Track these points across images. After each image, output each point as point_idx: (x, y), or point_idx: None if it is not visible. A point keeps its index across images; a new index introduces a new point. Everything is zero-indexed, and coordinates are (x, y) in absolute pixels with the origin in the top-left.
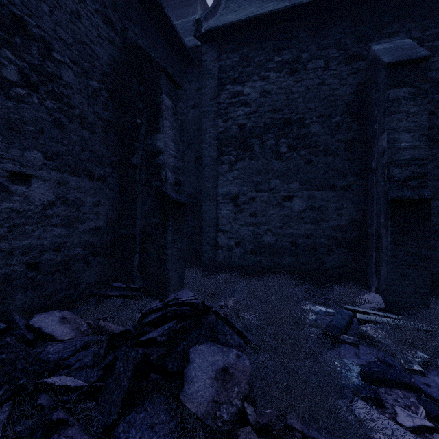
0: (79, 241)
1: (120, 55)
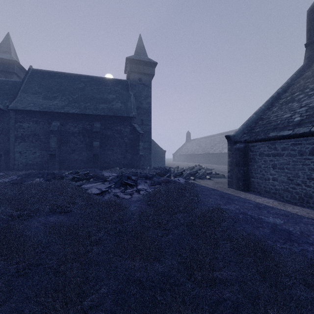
0: None
1: None
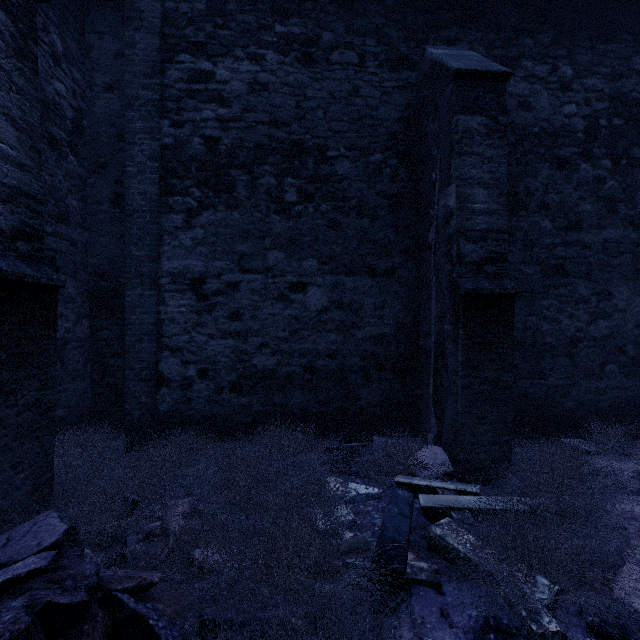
0: None
1: None
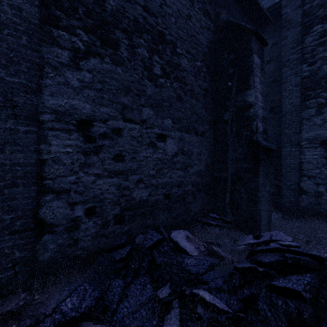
0: (190, 181)
1: (213, 37)
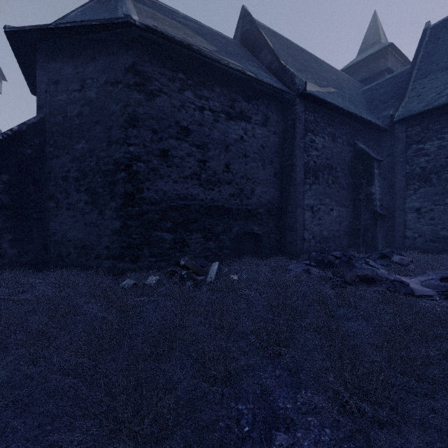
0: (342, 229)
1: (352, 154)
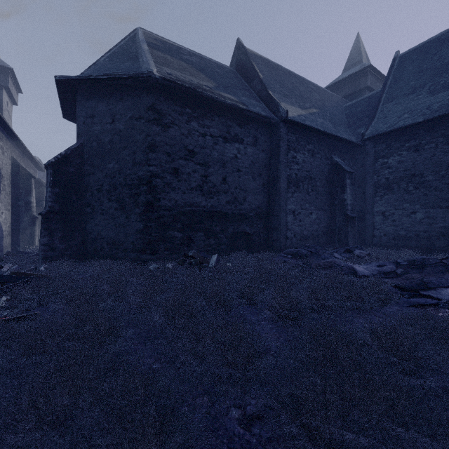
0: (320, 229)
1: (330, 167)
